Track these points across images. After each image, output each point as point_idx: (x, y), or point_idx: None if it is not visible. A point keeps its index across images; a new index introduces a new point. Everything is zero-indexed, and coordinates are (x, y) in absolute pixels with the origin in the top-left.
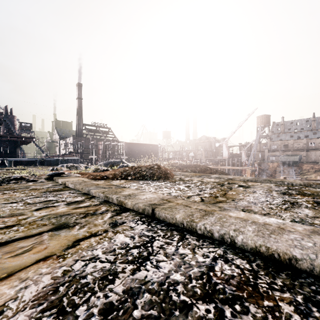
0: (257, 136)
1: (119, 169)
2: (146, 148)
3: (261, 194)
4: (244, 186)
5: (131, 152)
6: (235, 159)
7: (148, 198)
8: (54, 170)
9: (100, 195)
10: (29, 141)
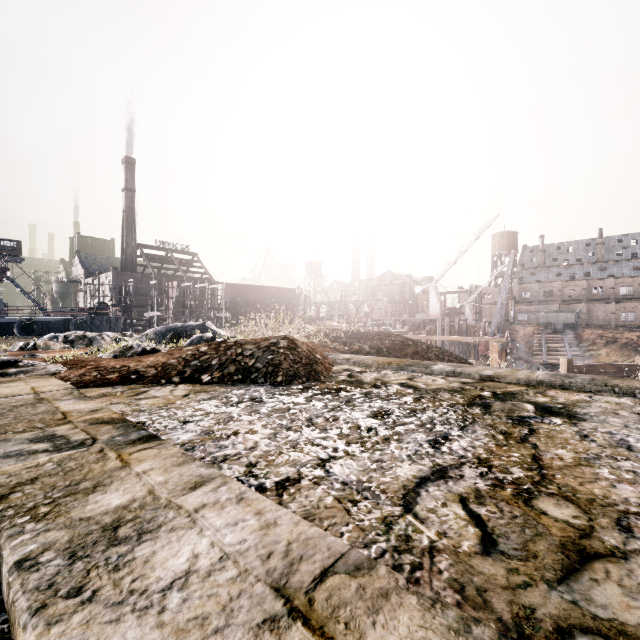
0: (507, 271)
1: (184, 350)
2: (271, 295)
3: None
4: (555, 409)
5: (238, 305)
6: (455, 320)
7: (201, 572)
8: (27, 349)
9: None
10: None
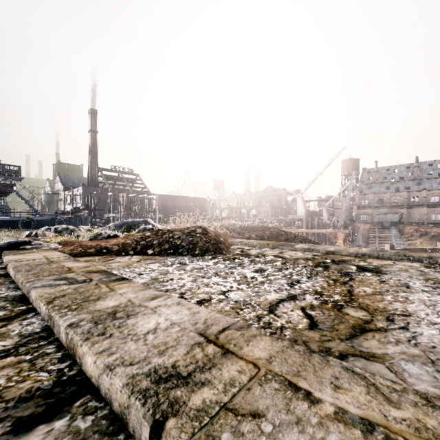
0: (350, 185)
1: (135, 235)
2: (190, 203)
3: (430, 293)
4: (369, 268)
5: (167, 209)
6: (315, 219)
7: (162, 328)
8: (31, 236)
9: (41, 310)
10: (8, 191)
